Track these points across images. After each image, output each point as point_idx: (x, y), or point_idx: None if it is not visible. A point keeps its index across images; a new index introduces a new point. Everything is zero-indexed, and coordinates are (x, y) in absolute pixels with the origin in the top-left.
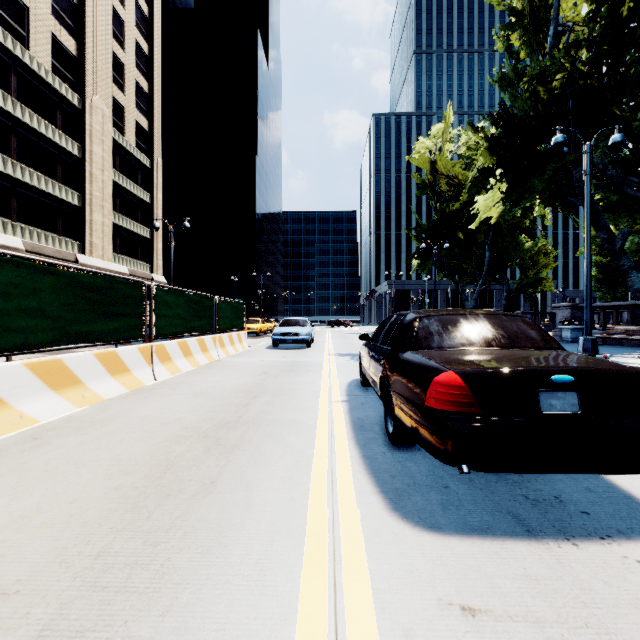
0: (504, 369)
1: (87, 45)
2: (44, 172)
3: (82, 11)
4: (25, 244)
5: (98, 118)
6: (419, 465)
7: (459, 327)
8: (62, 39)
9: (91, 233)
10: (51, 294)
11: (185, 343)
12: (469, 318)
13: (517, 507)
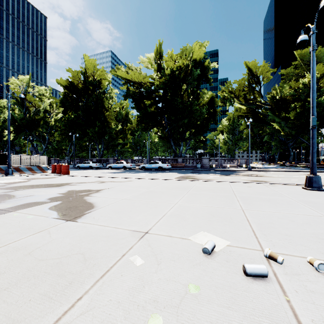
0: None
1: None
2: None
3: None
4: None
5: None
6: None
7: None
8: None
9: None
10: None
11: None
12: None
13: None
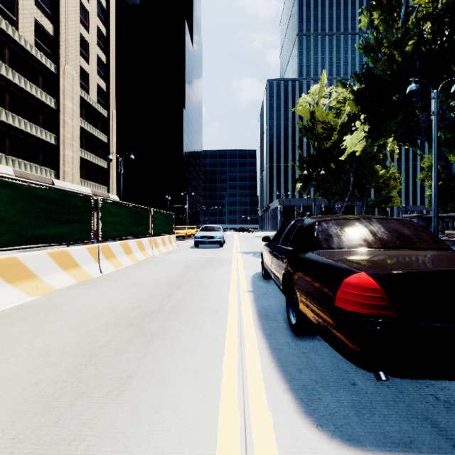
0: (419, 271)
1: (61, 28)
2: (29, 119)
3: (57, 3)
4: (15, 171)
5: (69, 81)
6: (322, 357)
7: (356, 230)
8: (43, 23)
9: (64, 164)
10: (8, 203)
11: (126, 244)
12: (363, 222)
13: (432, 411)
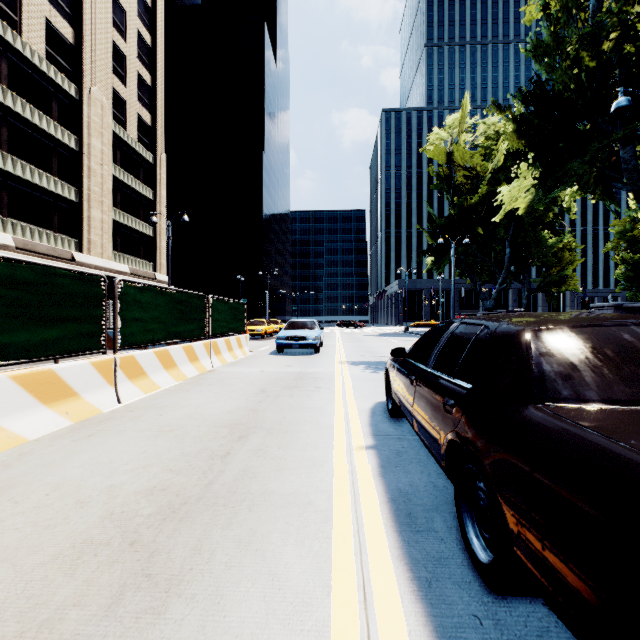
0: None
1: (85, 33)
2: (38, 165)
3: None
4: (16, 241)
5: (97, 110)
6: None
7: (632, 353)
8: (58, 26)
9: (89, 230)
10: None
11: (166, 352)
12: None
13: None
